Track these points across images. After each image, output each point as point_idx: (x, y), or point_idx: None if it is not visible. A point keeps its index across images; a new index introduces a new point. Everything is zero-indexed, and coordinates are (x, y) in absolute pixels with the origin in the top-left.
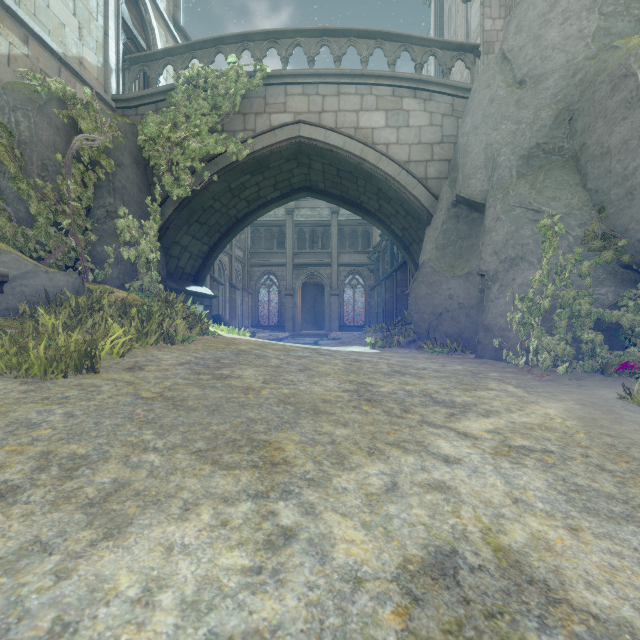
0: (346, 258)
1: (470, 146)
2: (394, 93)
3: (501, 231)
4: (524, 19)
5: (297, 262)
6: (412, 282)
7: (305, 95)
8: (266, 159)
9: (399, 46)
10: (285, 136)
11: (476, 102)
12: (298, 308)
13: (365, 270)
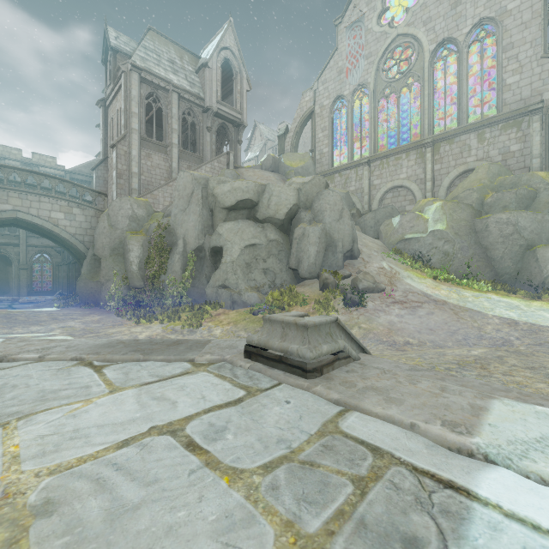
0: (35, 241)
1: (98, 239)
2: (69, 205)
3: (105, 271)
4: (114, 208)
5: None
6: (78, 281)
7: (20, 198)
8: None
9: (71, 186)
10: (8, 216)
11: (100, 225)
12: None
13: (53, 251)
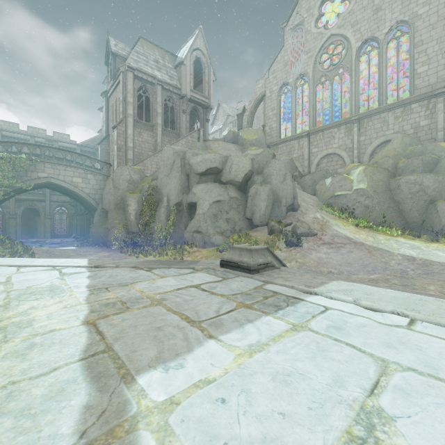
0: (56, 198)
1: (106, 197)
2: (85, 173)
3: (111, 220)
4: (117, 174)
5: (19, 198)
6: (91, 227)
7: (52, 168)
8: (35, 186)
9: (87, 158)
10: (44, 181)
11: (107, 187)
12: (19, 226)
13: (69, 205)
